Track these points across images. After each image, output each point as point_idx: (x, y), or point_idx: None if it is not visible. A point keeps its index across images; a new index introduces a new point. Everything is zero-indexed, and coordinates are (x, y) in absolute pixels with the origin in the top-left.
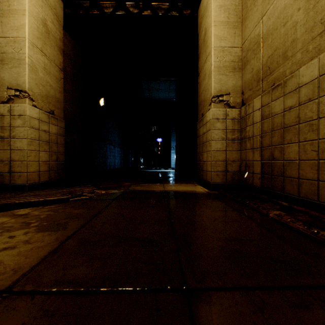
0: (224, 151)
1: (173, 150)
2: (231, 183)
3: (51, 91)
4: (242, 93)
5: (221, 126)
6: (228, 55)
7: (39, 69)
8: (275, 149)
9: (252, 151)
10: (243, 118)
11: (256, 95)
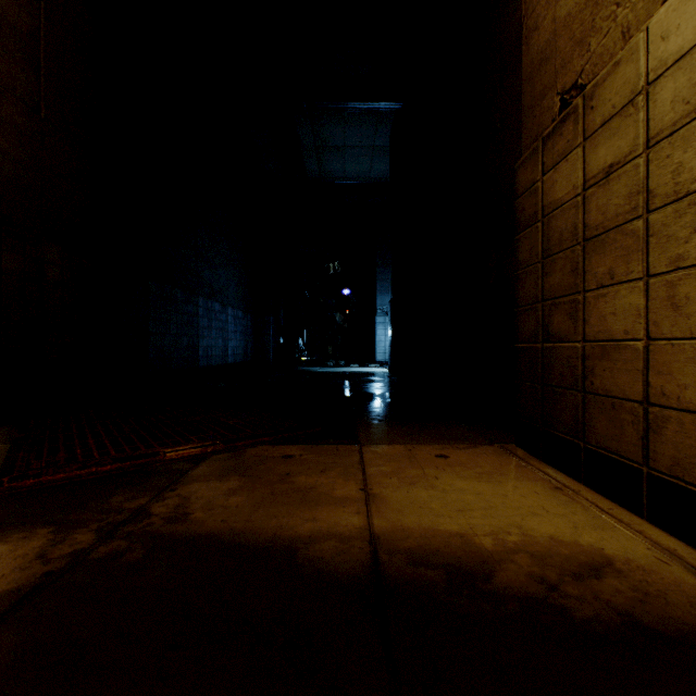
0: None
1: (382, 315)
2: None
3: None
4: None
5: None
6: None
7: None
8: None
9: None
10: None
11: None
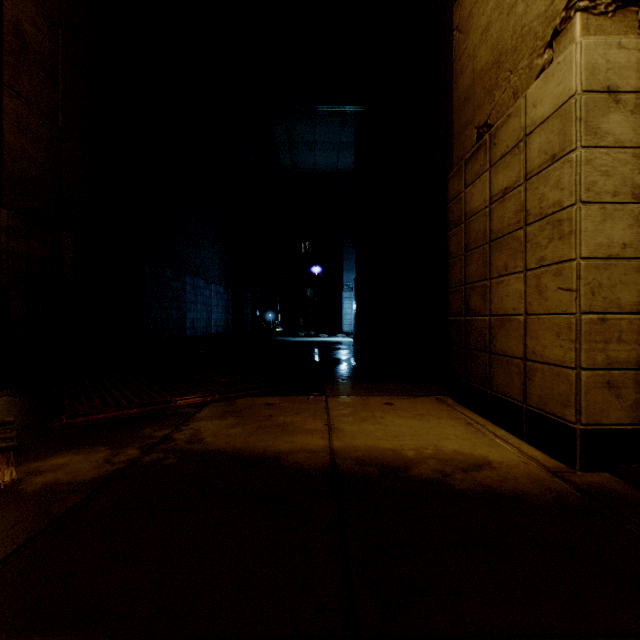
0: None
1: (348, 291)
2: None
3: None
4: None
5: (631, 130)
6: None
7: None
8: None
9: None
10: None
11: None
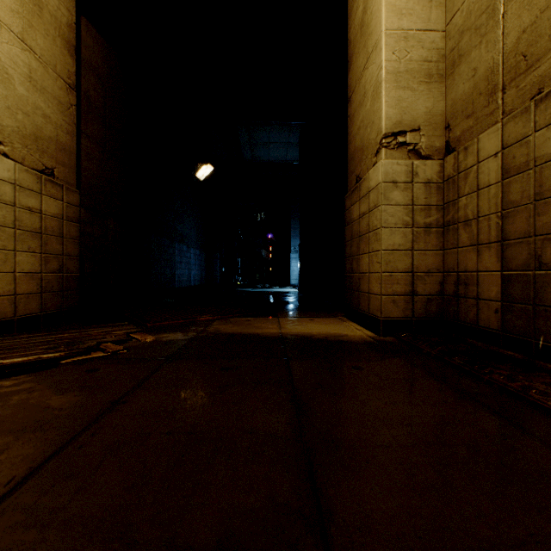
0: (408, 251)
1: (294, 253)
2: (423, 318)
3: (47, 128)
4: (448, 128)
5: (402, 198)
6: (417, 46)
7: (17, 77)
8: (549, 242)
9: (474, 250)
10: (450, 180)
11: (485, 125)
